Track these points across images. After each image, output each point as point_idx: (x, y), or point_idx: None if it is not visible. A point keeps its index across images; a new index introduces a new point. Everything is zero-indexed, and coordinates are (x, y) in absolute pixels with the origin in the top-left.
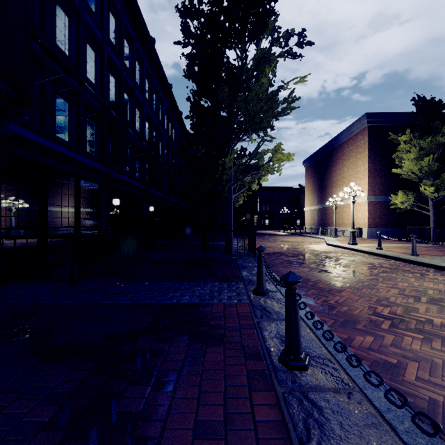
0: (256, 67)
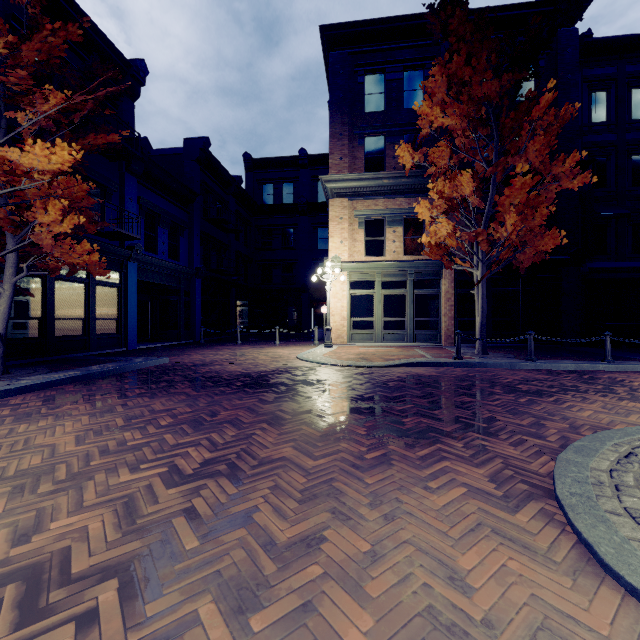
0: None
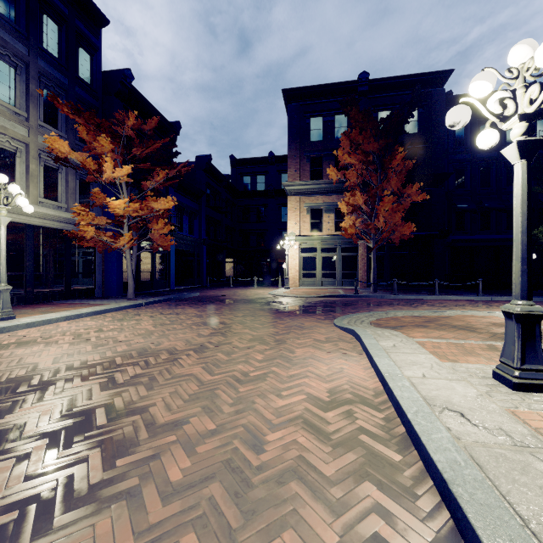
0: None
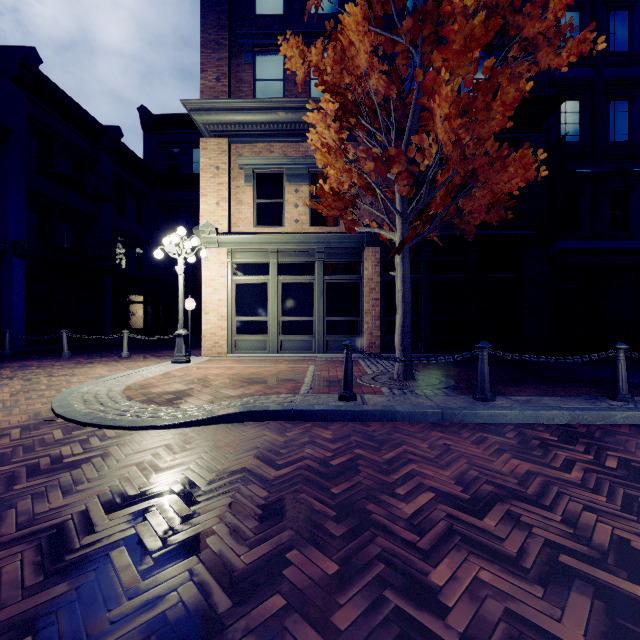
0: None
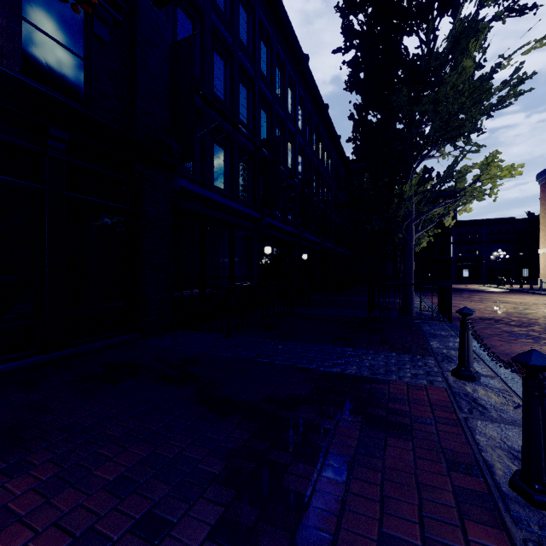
0: (452, 47)
